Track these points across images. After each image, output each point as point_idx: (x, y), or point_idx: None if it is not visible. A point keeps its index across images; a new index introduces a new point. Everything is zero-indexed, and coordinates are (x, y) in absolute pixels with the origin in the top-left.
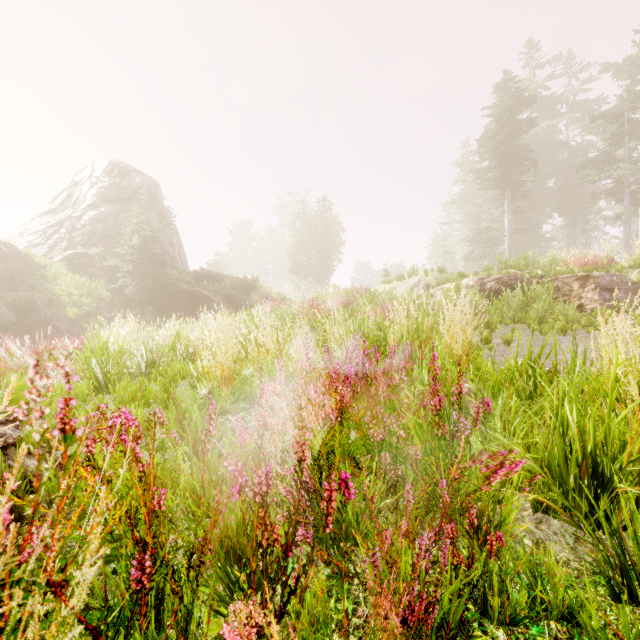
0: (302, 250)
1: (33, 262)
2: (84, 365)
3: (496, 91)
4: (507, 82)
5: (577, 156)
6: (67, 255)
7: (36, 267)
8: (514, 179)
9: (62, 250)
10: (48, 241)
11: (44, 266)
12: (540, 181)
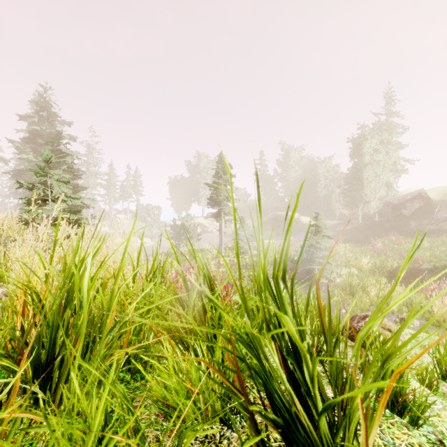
0: None
1: None
2: None
3: None
4: None
5: None
6: None
7: None
8: None
9: None
10: None
11: None
12: None
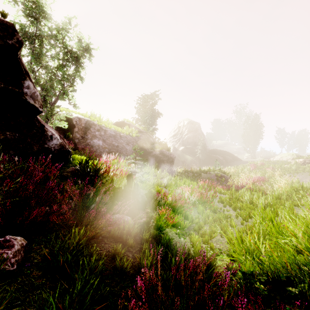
0: (246, 135)
1: (178, 150)
2: None
3: None
4: None
5: None
6: (183, 148)
7: (179, 151)
8: None
9: (181, 146)
10: (177, 144)
11: (180, 151)
12: None
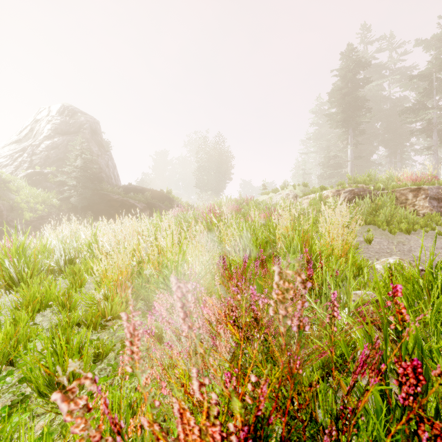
0: (203, 171)
1: (1, 178)
2: (3, 264)
3: (342, 58)
4: (350, 52)
5: (397, 106)
6: (28, 173)
7: (3, 182)
8: (355, 120)
9: (24, 169)
10: (14, 163)
11: (9, 181)
12: (371, 123)
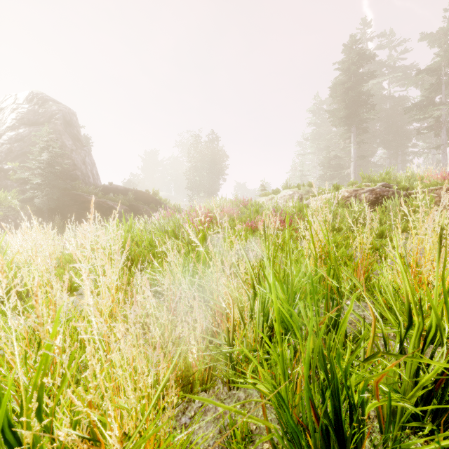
0: (195, 172)
1: None
2: None
3: (344, 50)
4: (352, 43)
5: (398, 105)
6: None
7: None
8: (359, 117)
9: None
10: None
11: None
12: (371, 123)
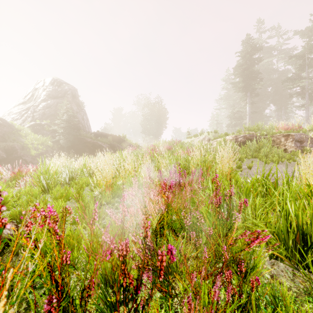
0: (147, 122)
1: (14, 128)
2: (37, 179)
3: (242, 44)
4: (248, 39)
5: (282, 76)
6: (31, 124)
7: (16, 130)
8: (251, 87)
9: (29, 122)
10: (22, 117)
11: (20, 130)
12: (264, 88)
